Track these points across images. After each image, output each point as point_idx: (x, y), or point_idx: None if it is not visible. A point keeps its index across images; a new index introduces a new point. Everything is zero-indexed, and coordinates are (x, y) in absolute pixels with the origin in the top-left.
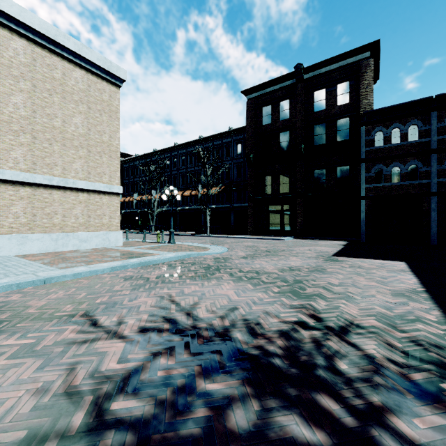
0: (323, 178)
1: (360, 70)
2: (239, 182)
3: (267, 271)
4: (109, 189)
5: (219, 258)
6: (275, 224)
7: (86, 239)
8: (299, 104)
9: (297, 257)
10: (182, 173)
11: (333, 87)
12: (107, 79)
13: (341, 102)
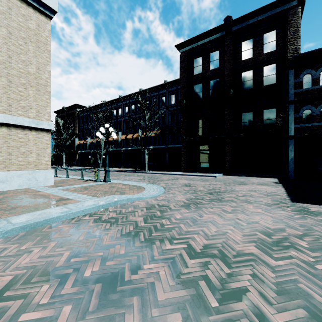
0: (250, 120)
1: (287, 18)
2: (173, 126)
3: (239, 249)
4: (36, 124)
5: (154, 206)
6: (205, 162)
7: (5, 179)
8: (228, 53)
9: (252, 204)
10: (126, 120)
11: (260, 36)
12: (34, 6)
13: (268, 49)
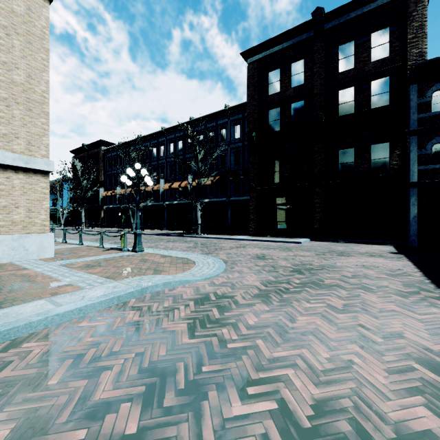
0: (351, 160)
1: (407, 8)
2: (237, 170)
3: (397, 419)
4: (26, 163)
5: (208, 297)
6: (285, 222)
7: None
8: (317, 63)
9: (374, 293)
10: (171, 162)
11: (366, 37)
12: None
13: (378, 56)
